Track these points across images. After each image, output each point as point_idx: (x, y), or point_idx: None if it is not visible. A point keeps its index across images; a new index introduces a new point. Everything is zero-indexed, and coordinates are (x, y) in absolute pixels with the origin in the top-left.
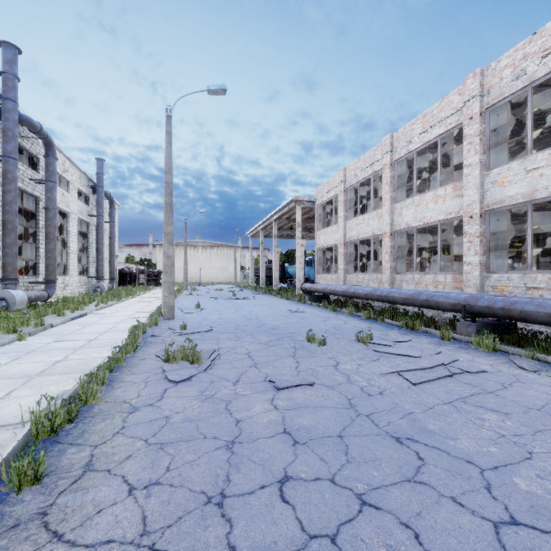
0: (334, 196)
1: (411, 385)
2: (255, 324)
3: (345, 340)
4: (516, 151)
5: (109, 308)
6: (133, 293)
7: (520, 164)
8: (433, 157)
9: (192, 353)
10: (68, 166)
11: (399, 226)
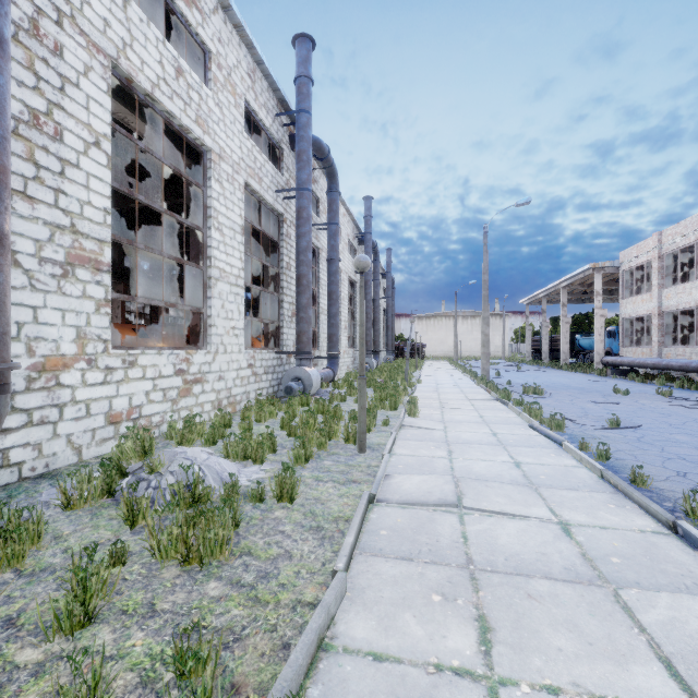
0: (645, 262)
1: (686, 408)
2: (561, 385)
3: (646, 394)
4: None
5: (424, 373)
6: (418, 364)
7: None
8: None
9: (538, 389)
10: None
11: None
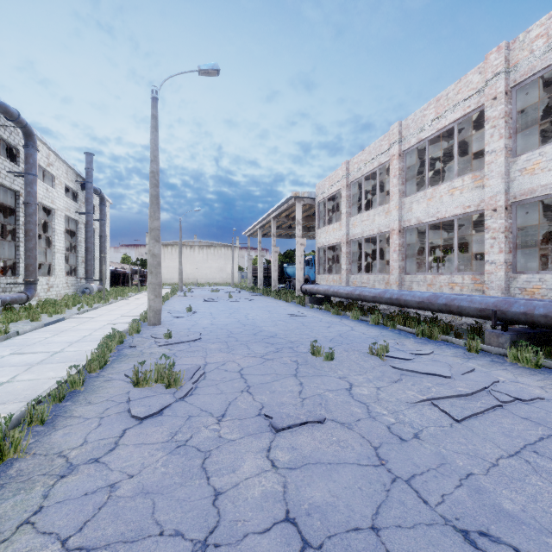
0: (336, 192)
1: (454, 421)
2: (250, 330)
3: (356, 352)
4: (536, 141)
5: (93, 312)
6: (123, 294)
7: None
8: (445, 148)
9: (168, 374)
10: (53, 160)
11: (408, 222)
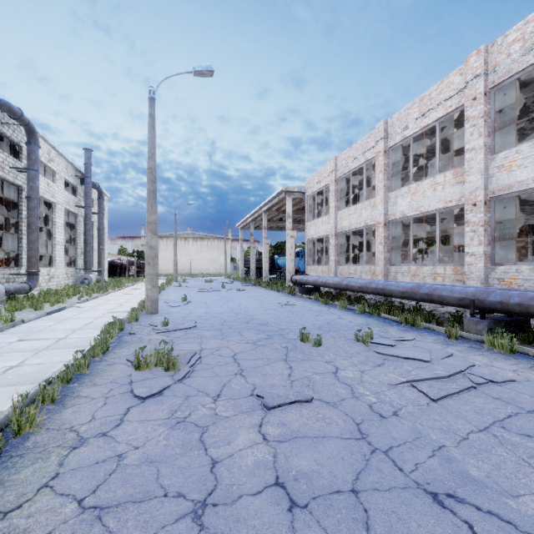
0: (325, 186)
1: (430, 401)
2: (243, 319)
3: (342, 339)
4: (515, 138)
5: (92, 301)
6: (121, 284)
7: (531, 145)
8: (428, 145)
9: (167, 358)
10: (54, 156)
11: (393, 216)
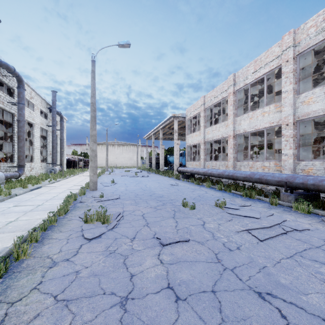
0: (197, 113)
1: (259, 241)
2: (148, 193)
3: (208, 205)
4: (312, 85)
5: (57, 183)
6: (74, 173)
7: (321, 89)
8: (260, 88)
9: (103, 216)
10: (33, 95)
11: (239, 131)
